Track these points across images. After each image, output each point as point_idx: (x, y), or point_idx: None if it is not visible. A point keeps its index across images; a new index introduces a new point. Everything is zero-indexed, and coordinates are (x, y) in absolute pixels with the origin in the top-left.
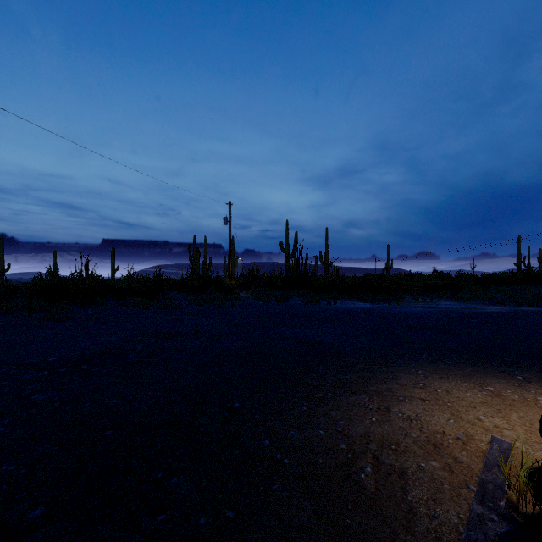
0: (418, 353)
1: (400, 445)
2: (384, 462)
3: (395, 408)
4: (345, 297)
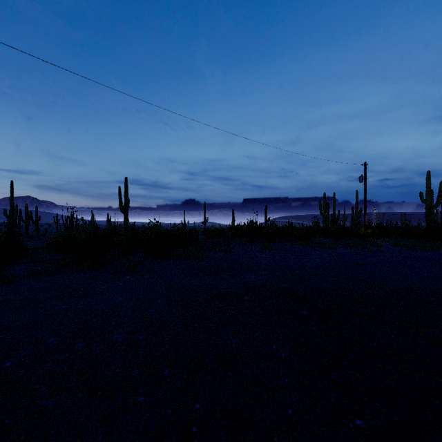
0: None
1: None
2: None
3: None
4: None
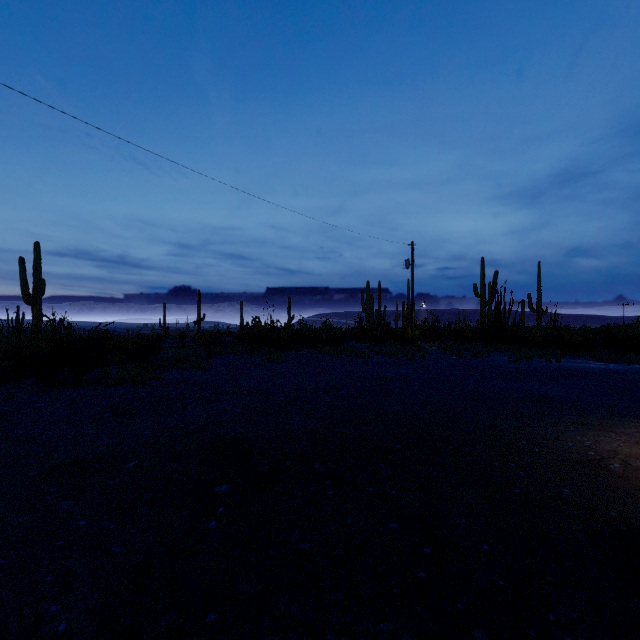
0: None
1: None
2: (632, 465)
3: None
4: (571, 355)
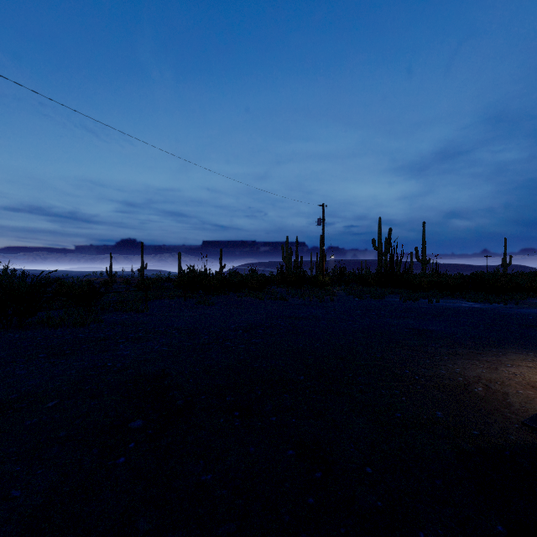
0: (533, 344)
1: (505, 383)
2: (492, 388)
3: (503, 368)
4: (448, 296)
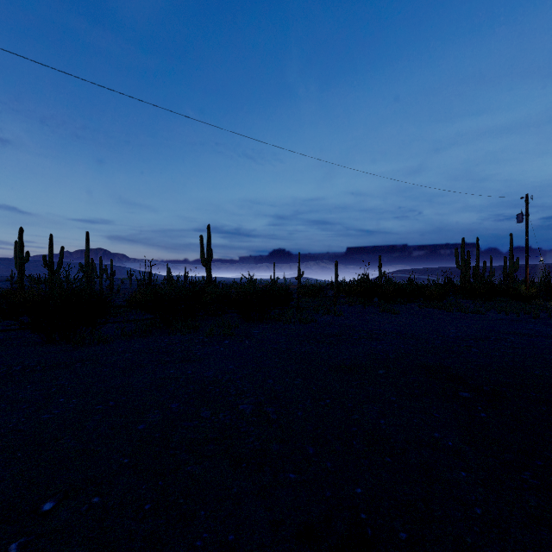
0: None
1: None
2: None
3: None
4: None
